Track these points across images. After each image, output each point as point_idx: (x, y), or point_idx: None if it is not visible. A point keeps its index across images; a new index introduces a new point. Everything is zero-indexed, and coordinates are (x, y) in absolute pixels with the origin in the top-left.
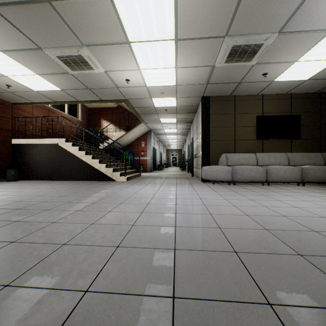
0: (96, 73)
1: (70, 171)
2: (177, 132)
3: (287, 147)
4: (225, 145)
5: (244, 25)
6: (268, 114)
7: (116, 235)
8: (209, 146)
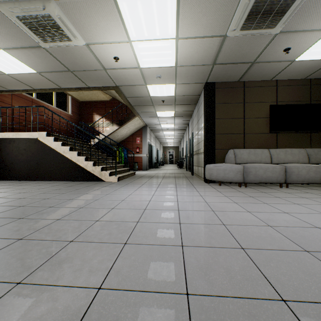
0: (75, 46)
1: (52, 170)
2: (174, 128)
3: (305, 142)
4: (233, 139)
5: None
6: (283, 103)
7: None
8: (214, 141)
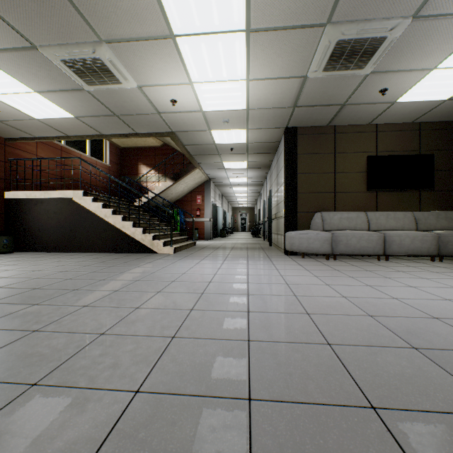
0: (125, 89)
1: (90, 238)
2: (247, 183)
3: (413, 203)
4: (321, 200)
5: (358, 4)
6: (384, 154)
7: (140, 360)
8: (296, 202)
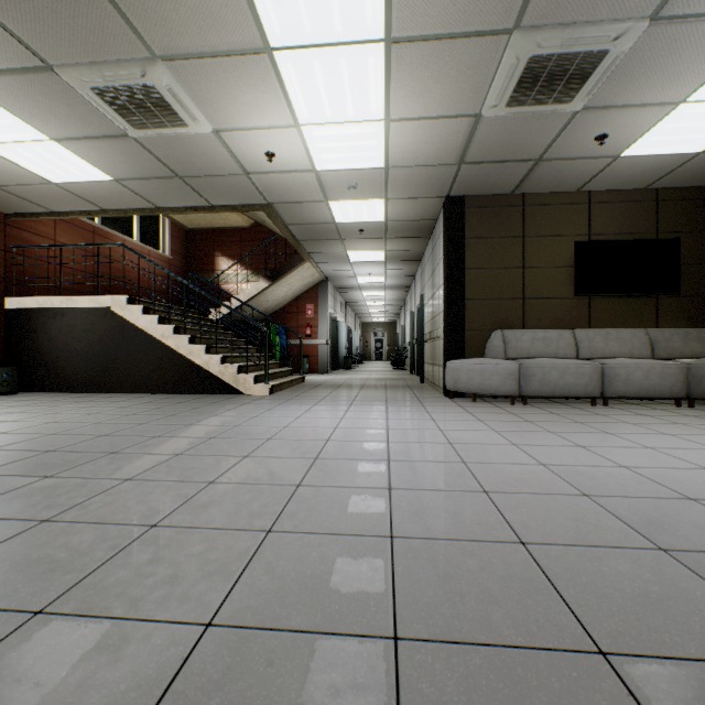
0: (194, 135)
1: (139, 371)
2: (385, 284)
3: (647, 316)
4: (502, 310)
5: None
6: (602, 238)
7: (214, 570)
8: (463, 314)
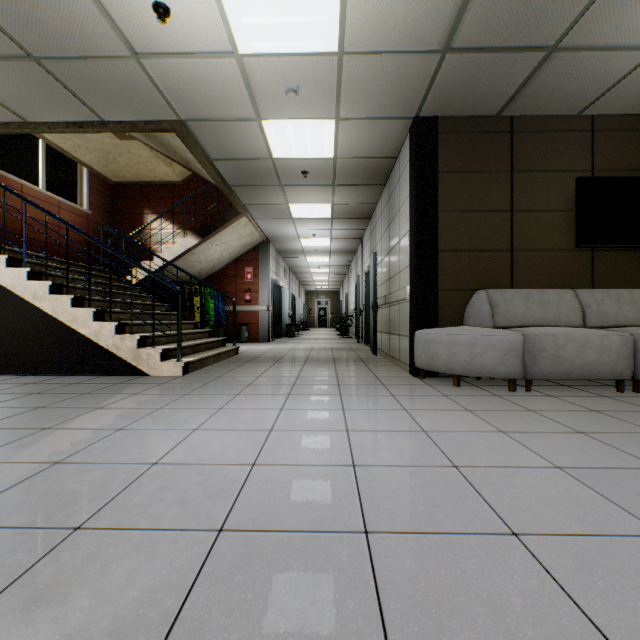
0: None
1: (4, 345)
2: (330, 248)
3: None
4: (484, 265)
5: None
6: (608, 175)
7: None
8: (436, 270)
